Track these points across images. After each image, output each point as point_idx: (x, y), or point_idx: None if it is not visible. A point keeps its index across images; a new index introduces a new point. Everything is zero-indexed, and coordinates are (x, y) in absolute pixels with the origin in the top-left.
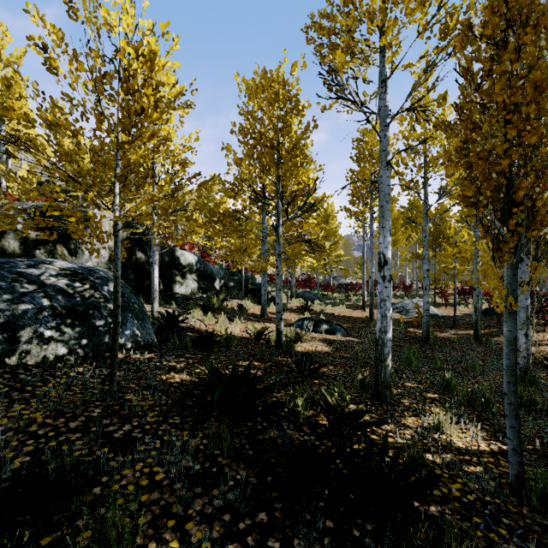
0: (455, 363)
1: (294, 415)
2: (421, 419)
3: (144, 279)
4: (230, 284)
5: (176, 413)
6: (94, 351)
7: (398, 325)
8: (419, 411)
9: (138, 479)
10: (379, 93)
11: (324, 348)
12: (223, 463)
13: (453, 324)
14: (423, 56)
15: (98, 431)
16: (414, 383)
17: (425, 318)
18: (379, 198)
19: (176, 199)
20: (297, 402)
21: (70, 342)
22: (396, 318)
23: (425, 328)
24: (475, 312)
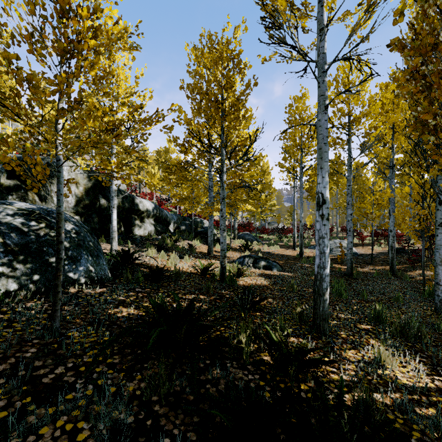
0: (378, 295)
1: (238, 351)
2: (360, 352)
3: (107, 222)
4: (182, 228)
5: (117, 351)
6: (46, 286)
7: None
8: (357, 344)
9: (56, 440)
10: (318, 41)
11: (263, 282)
12: (160, 413)
13: (371, 260)
14: (360, 3)
15: (26, 375)
16: (347, 314)
17: (349, 255)
18: (318, 140)
19: (118, 133)
20: (240, 338)
21: (22, 278)
22: None
23: (349, 264)
24: (391, 250)
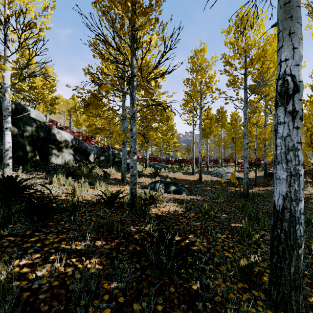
0: None
1: None
2: None
3: (16, 150)
4: (102, 158)
5: None
6: None
7: (220, 185)
8: None
9: None
10: None
11: (176, 209)
12: None
13: (255, 183)
14: None
15: None
16: None
17: (246, 179)
18: None
19: None
20: None
21: None
22: (217, 180)
23: (246, 186)
24: None
